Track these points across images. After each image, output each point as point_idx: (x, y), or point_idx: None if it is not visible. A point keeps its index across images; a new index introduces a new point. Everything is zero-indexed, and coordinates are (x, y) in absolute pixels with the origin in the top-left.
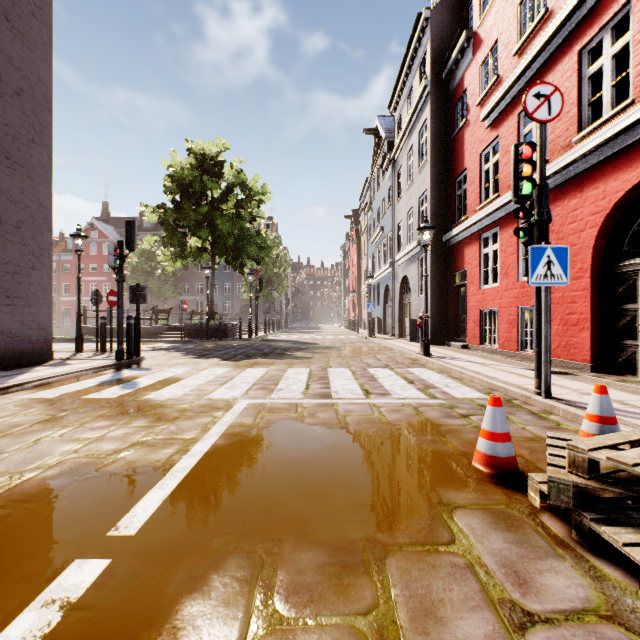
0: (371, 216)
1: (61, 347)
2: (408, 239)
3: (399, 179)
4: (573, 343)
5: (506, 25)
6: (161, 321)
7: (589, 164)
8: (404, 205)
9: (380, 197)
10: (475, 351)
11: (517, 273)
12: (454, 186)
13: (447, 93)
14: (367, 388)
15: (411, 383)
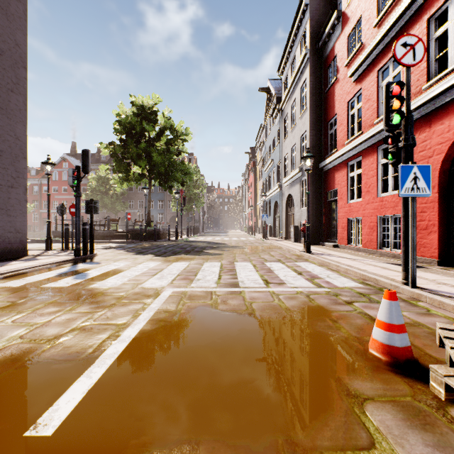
0: (264, 151)
1: (37, 246)
2: (292, 167)
3: (285, 124)
4: (423, 243)
5: (368, 5)
6: (112, 227)
7: (436, 105)
8: (289, 142)
9: (271, 137)
10: (343, 249)
11: (377, 190)
12: (327, 127)
13: (321, 59)
14: (266, 278)
15: (300, 274)
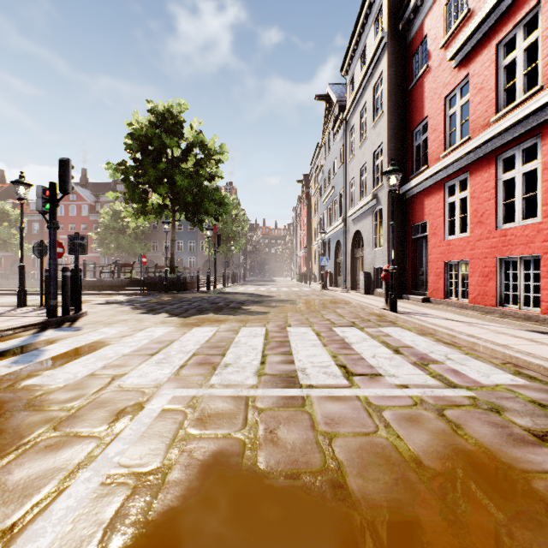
0: (322, 178)
1: (16, 300)
2: (361, 195)
3: (351, 138)
4: None
5: None
6: (127, 274)
7: None
8: (356, 162)
9: (331, 159)
10: (439, 305)
11: (495, 220)
12: (411, 137)
13: (404, 45)
14: (344, 362)
15: (398, 353)
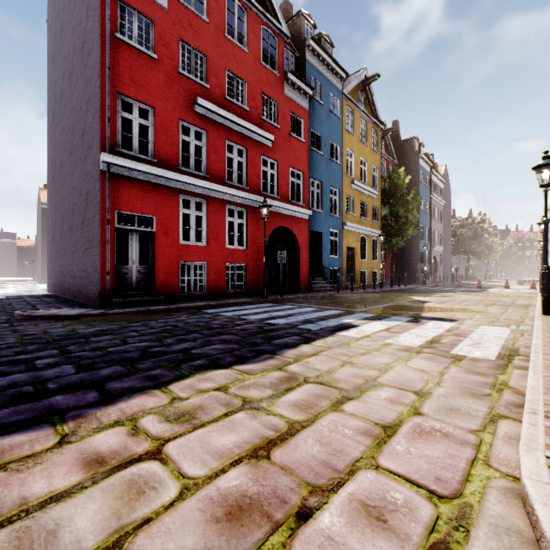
0: None
1: None
2: None
3: None
4: None
5: None
6: None
7: None
8: None
9: None
10: None
11: None
12: None
13: None
14: None
15: None
